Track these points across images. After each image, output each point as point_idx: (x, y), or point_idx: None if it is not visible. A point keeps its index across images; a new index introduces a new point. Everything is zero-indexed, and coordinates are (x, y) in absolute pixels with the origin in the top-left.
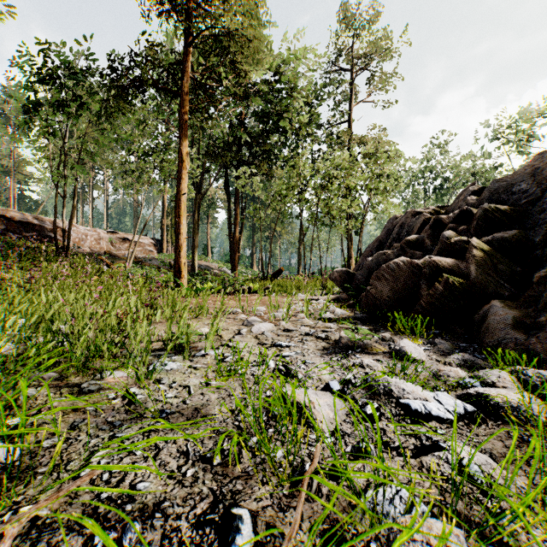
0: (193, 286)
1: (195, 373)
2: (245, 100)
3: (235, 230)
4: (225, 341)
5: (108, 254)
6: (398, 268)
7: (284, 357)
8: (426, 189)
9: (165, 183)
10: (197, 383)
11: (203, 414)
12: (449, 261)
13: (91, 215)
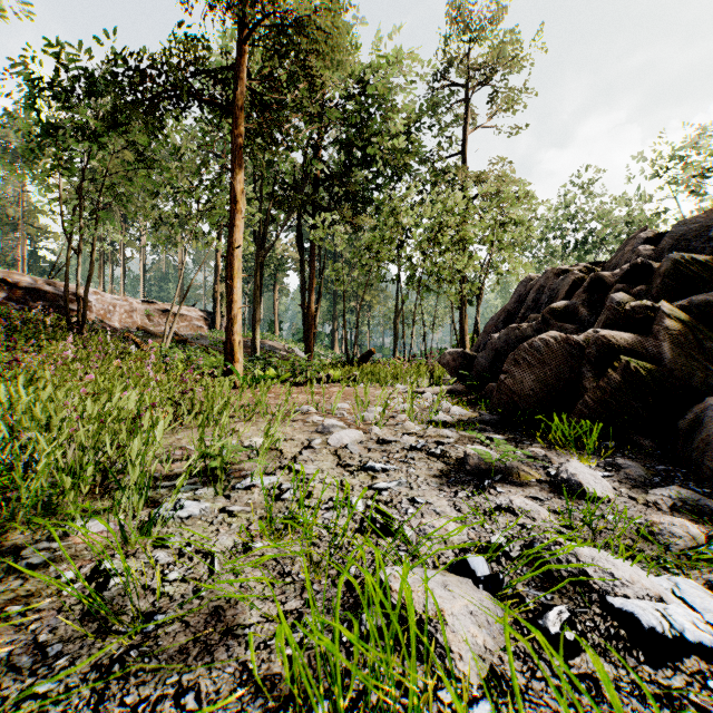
0: (252, 374)
1: (229, 524)
2: (324, 124)
3: (310, 298)
4: (286, 460)
5: (142, 330)
6: (546, 348)
7: (379, 492)
8: (564, 244)
9: (218, 237)
10: (229, 546)
11: (227, 626)
12: (627, 336)
13: (122, 280)
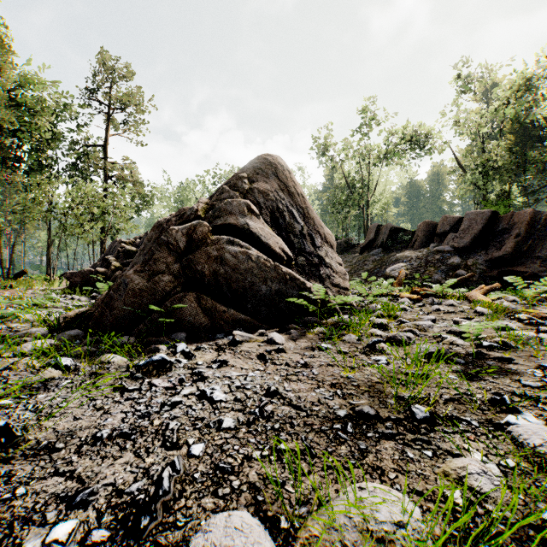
0: None
1: None
2: None
3: None
4: None
5: None
6: (86, 272)
7: None
8: (178, 208)
9: None
10: None
11: None
12: (103, 270)
13: None
